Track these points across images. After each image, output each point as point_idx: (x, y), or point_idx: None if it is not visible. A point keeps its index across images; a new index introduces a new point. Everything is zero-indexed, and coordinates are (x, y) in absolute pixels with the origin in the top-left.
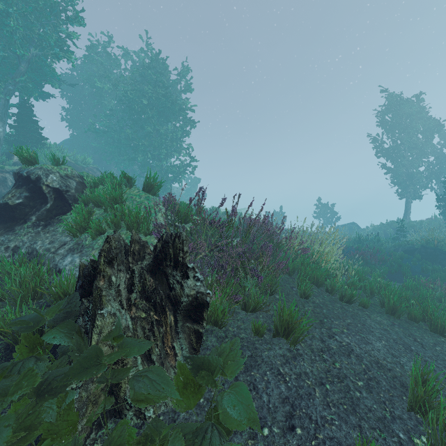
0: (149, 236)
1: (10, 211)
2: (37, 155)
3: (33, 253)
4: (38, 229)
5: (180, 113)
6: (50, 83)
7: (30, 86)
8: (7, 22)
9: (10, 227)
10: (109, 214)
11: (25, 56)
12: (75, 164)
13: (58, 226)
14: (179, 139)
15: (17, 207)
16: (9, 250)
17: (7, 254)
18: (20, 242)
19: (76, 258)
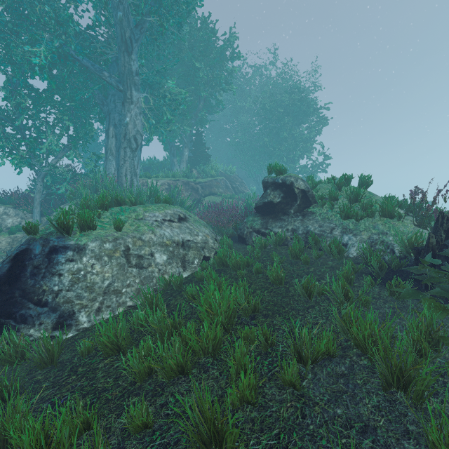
0: (400, 222)
1: (272, 207)
2: (282, 167)
3: (309, 233)
4: (299, 218)
5: (314, 114)
6: (218, 112)
7: (204, 118)
8: (198, 75)
9: (275, 217)
10: (357, 206)
11: (203, 96)
12: (225, 174)
13: (313, 215)
14: (310, 139)
15: (277, 204)
16: (289, 231)
17: (289, 234)
18: (294, 226)
19: (350, 236)
